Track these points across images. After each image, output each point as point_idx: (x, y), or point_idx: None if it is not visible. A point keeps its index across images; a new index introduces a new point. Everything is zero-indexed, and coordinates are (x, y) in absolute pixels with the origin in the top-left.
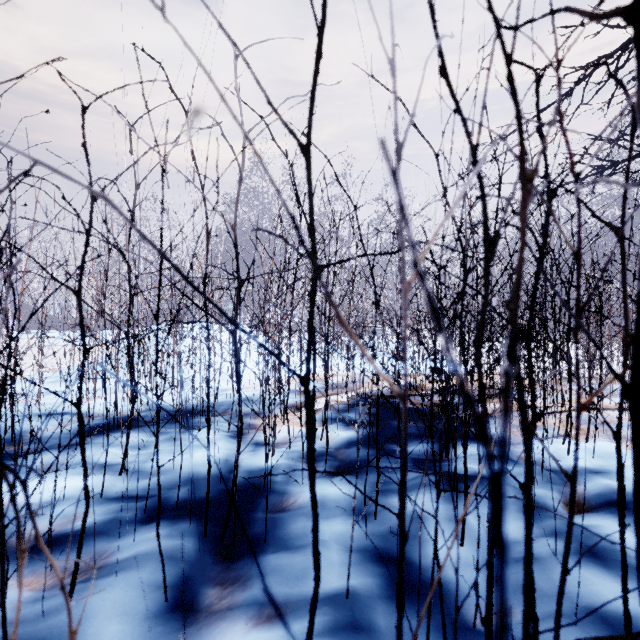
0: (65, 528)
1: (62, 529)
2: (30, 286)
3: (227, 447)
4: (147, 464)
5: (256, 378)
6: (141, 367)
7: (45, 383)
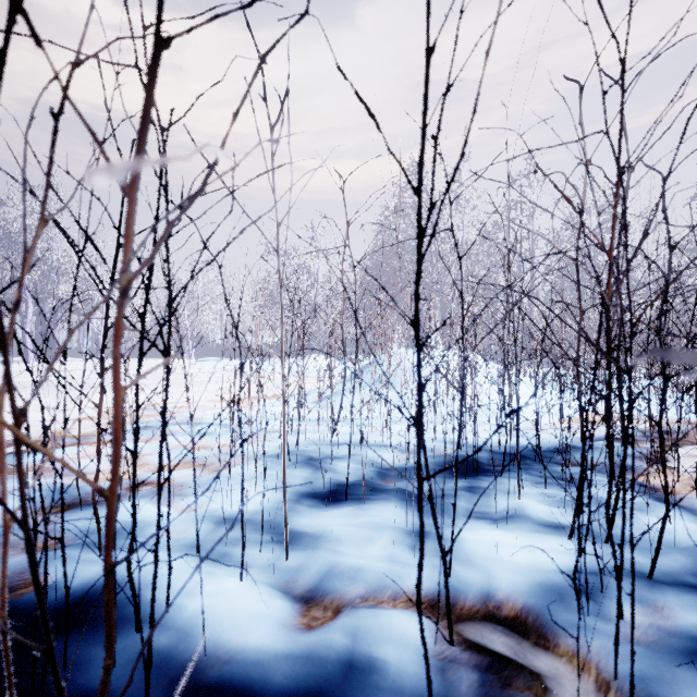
0: (676, 625)
1: (672, 626)
2: (199, 318)
3: (688, 518)
4: (617, 531)
5: (529, 417)
6: (395, 398)
7: (306, 410)
